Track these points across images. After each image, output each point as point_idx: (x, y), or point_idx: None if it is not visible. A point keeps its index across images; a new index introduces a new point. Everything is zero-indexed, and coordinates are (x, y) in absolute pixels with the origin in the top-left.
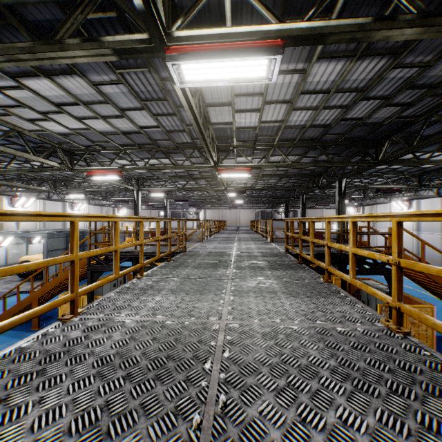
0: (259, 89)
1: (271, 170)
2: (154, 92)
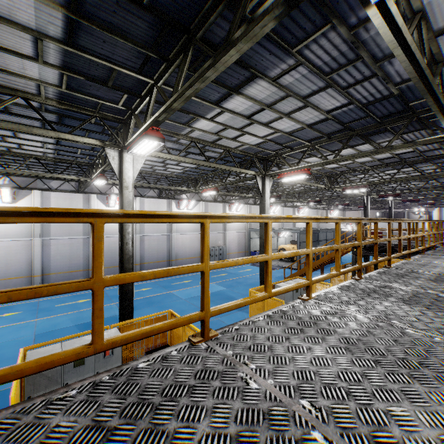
0: None
1: None
2: (421, 136)
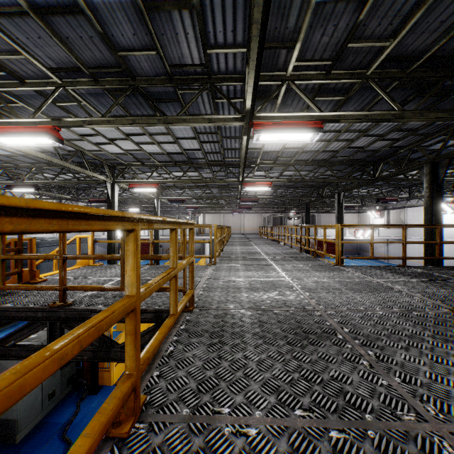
0: None
1: (314, 150)
2: None
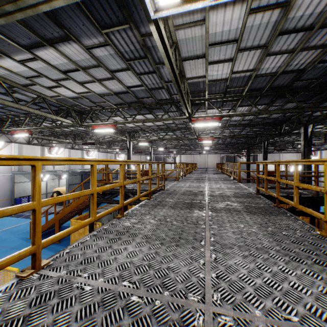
0: (234, 35)
1: (237, 120)
2: (136, 51)
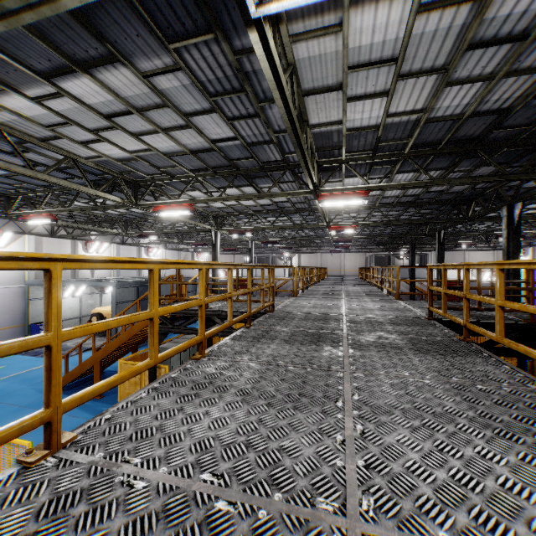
0: (391, 51)
1: (394, 196)
2: (226, 79)
